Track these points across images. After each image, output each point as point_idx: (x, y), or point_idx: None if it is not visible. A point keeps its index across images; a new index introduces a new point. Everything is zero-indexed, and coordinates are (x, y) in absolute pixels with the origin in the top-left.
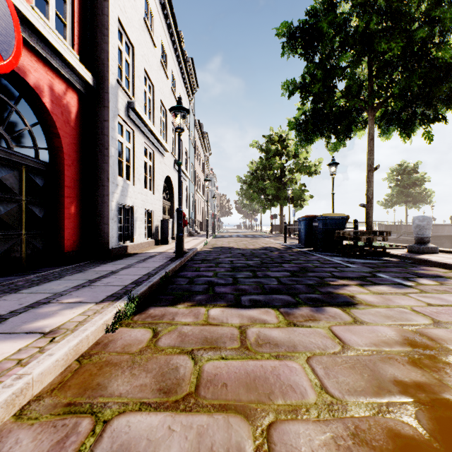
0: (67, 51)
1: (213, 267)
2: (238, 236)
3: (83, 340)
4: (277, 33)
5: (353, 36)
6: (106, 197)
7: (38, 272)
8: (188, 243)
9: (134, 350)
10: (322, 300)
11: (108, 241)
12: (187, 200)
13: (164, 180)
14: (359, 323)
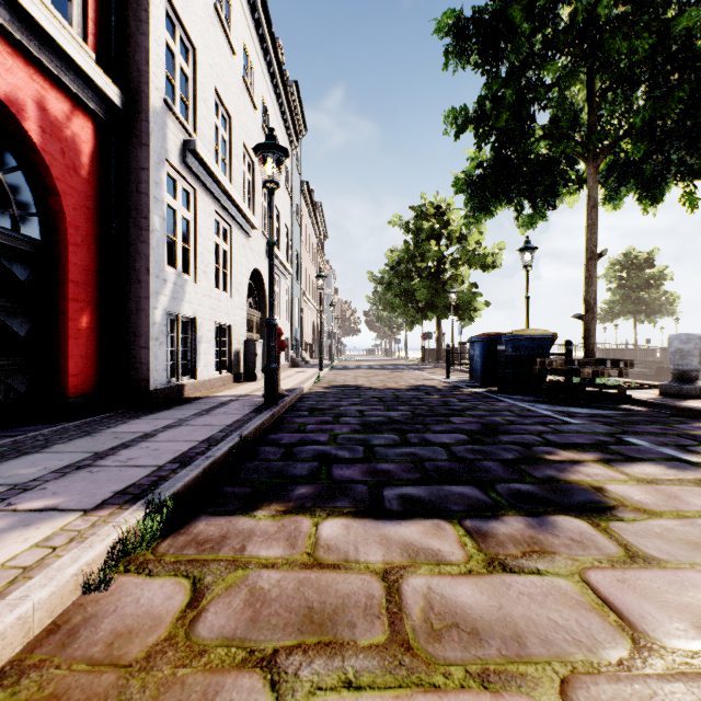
0: (70, 42)
1: (330, 423)
2: (370, 366)
3: (8, 630)
4: (436, 29)
5: (566, 30)
6: (145, 301)
7: (9, 436)
8: (290, 379)
9: (134, 654)
10: (543, 498)
11: (148, 377)
12: (289, 310)
13: (249, 275)
14: (641, 562)
